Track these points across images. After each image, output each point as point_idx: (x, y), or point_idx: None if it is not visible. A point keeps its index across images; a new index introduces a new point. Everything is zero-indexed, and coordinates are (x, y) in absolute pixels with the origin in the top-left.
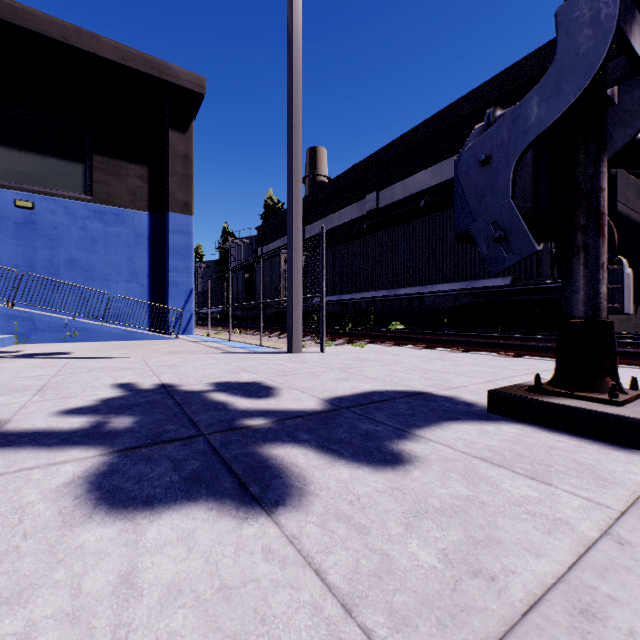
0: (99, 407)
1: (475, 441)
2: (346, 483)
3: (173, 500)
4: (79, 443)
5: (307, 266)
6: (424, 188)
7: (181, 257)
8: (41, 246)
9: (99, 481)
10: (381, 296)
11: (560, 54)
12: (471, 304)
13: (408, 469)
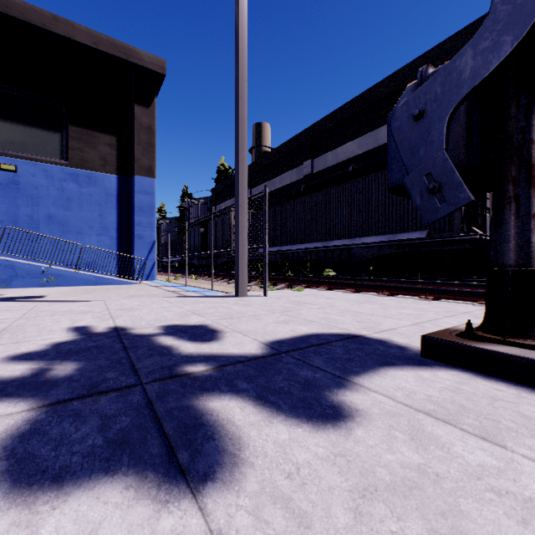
0: (47, 352)
1: (414, 390)
2: (284, 447)
3: (88, 473)
4: (11, 395)
5: (253, 222)
6: (352, 156)
7: (145, 214)
8: (23, 204)
9: (13, 446)
10: (316, 247)
11: (496, 6)
12: (393, 254)
13: (350, 427)
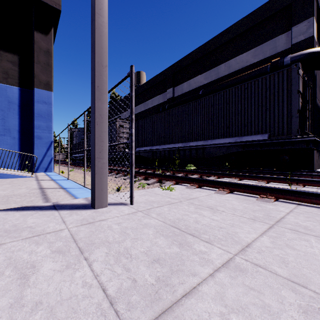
0: None
1: None
2: None
3: None
4: None
5: None
6: (200, 85)
7: (44, 119)
8: None
9: None
10: (178, 147)
11: None
12: (238, 152)
13: None
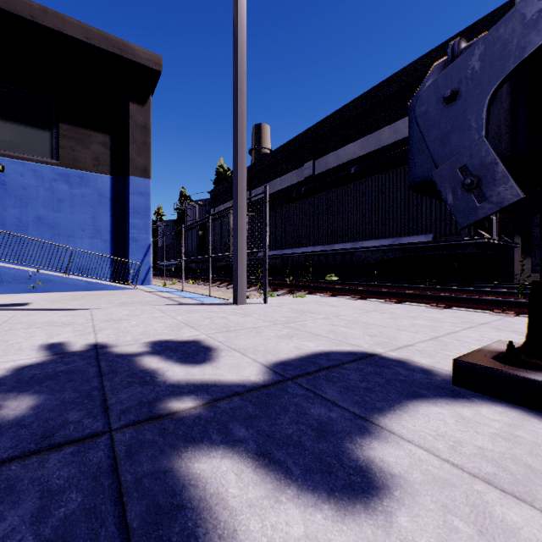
0: (5, 380)
1: (459, 439)
2: None
3: None
4: None
5: (253, 224)
6: (354, 157)
7: (140, 216)
8: (11, 205)
9: None
10: (317, 251)
11: None
12: (397, 258)
13: (389, 509)
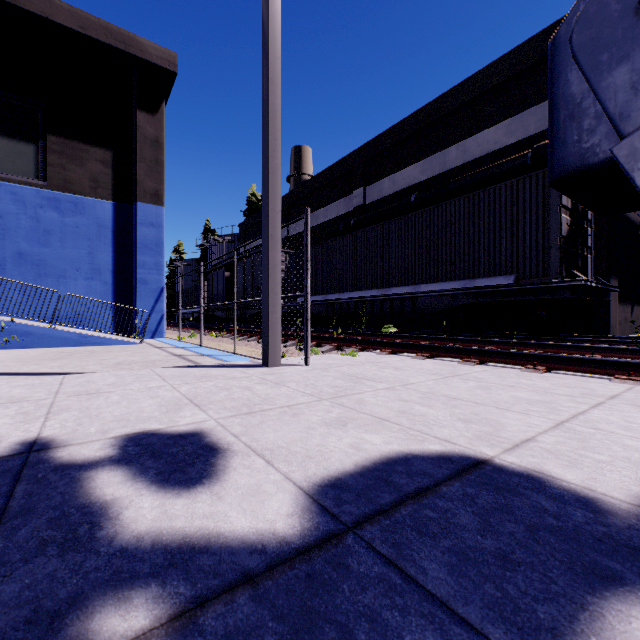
0: None
1: None
2: None
3: None
4: None
5: (291, 264)
6: (414, 183)
7: (150, 252)
8: None
9: None
10: (370, 296)
11: None
12: (469, 305)
13: None
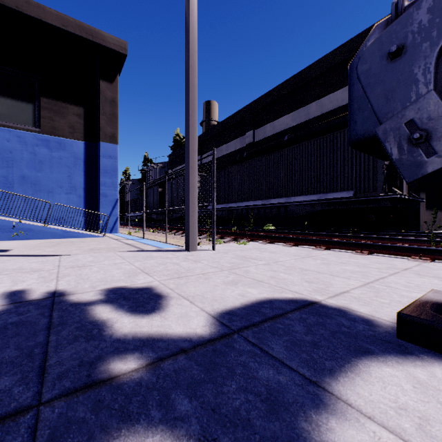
0: None
1: (424, 414)
2: None
3: None
4: None
5: (203, 183)
6: (287, 127)
7: (109, 175)
8: None
9: None
10: (257, 205)
11: None
12: (323, 211)
13: None
